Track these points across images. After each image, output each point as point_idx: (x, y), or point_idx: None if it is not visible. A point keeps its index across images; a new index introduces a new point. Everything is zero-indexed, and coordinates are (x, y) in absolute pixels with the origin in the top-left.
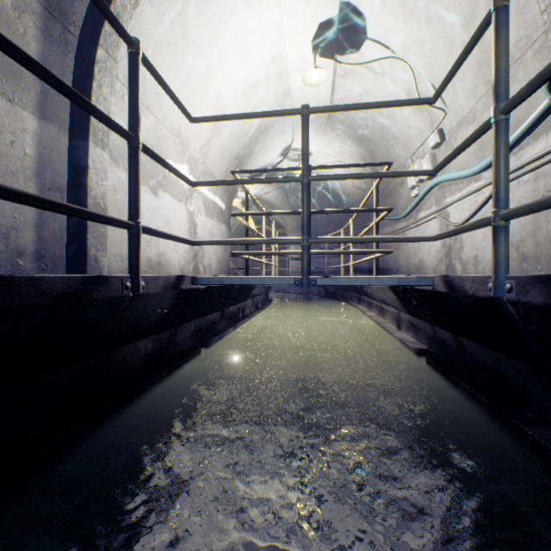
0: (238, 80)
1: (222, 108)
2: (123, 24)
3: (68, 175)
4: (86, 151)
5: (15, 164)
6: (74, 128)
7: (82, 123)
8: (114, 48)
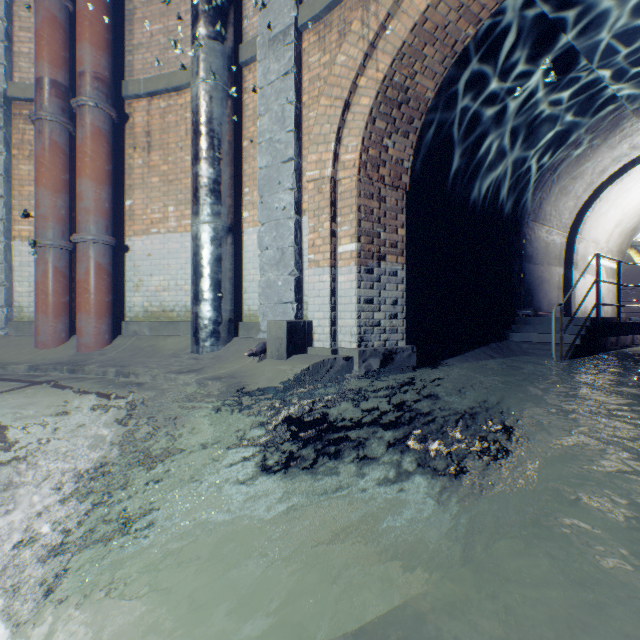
0: (639, 196)
1: (623, 212)
2: (584, 222)
3: (562, 282)
4: (570, 273)
5: (554, 284)
6: (564, 266)
7: (568, 264)
8: (580, 232)
